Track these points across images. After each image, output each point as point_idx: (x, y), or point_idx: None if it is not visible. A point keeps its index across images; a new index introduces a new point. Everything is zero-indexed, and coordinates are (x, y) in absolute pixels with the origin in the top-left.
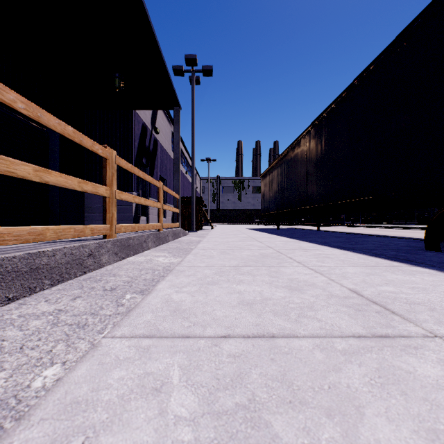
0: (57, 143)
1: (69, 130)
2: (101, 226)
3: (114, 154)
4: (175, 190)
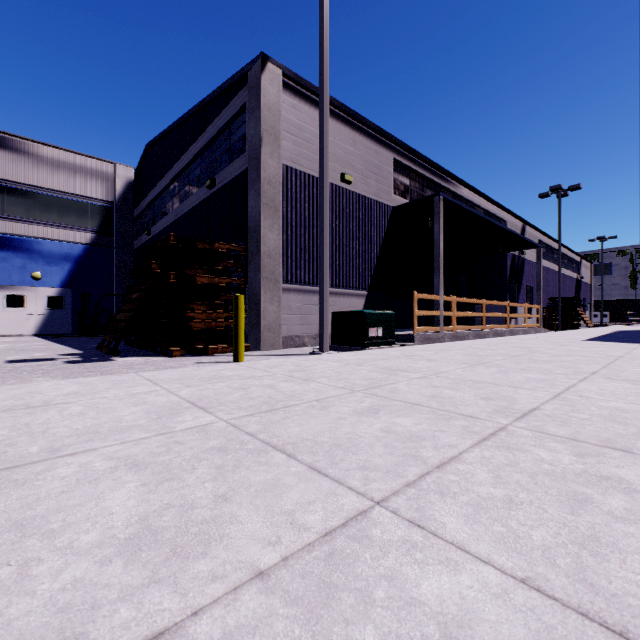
0: (465, 283)
1: (500, 303)
2: (505, 325)
3: (508, 303)
4: (537, 302)
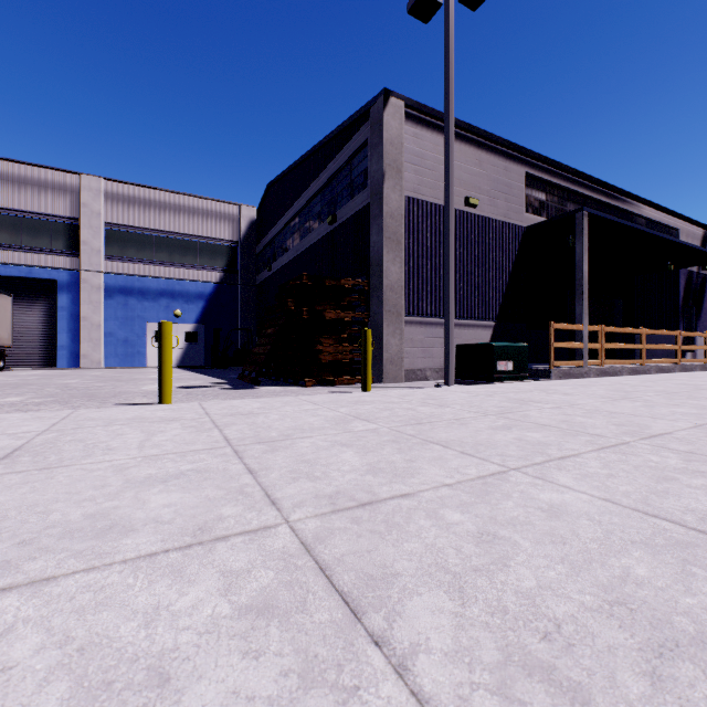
0: (620, 308)
1: (667, 332)
2: (675, 360)
3: (678, 332)
4: None
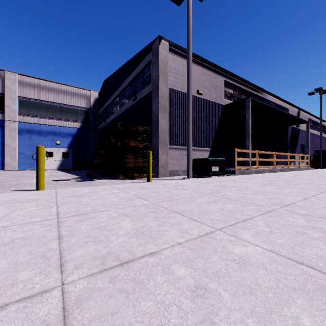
0: (264, 143)
1: (284, 153)
2: (287, 166)
3: (288, 153)
4: (306, 153)
